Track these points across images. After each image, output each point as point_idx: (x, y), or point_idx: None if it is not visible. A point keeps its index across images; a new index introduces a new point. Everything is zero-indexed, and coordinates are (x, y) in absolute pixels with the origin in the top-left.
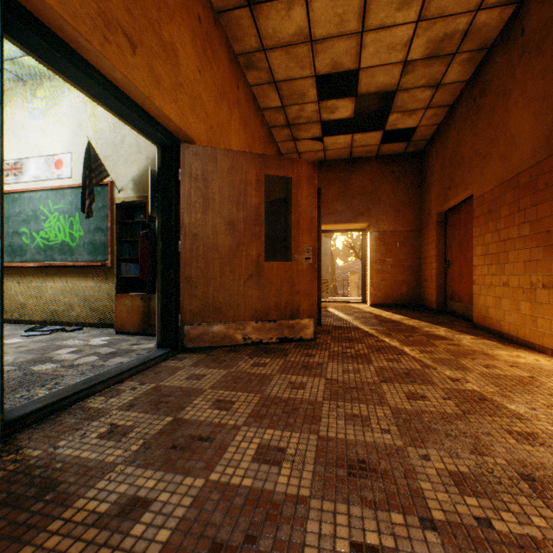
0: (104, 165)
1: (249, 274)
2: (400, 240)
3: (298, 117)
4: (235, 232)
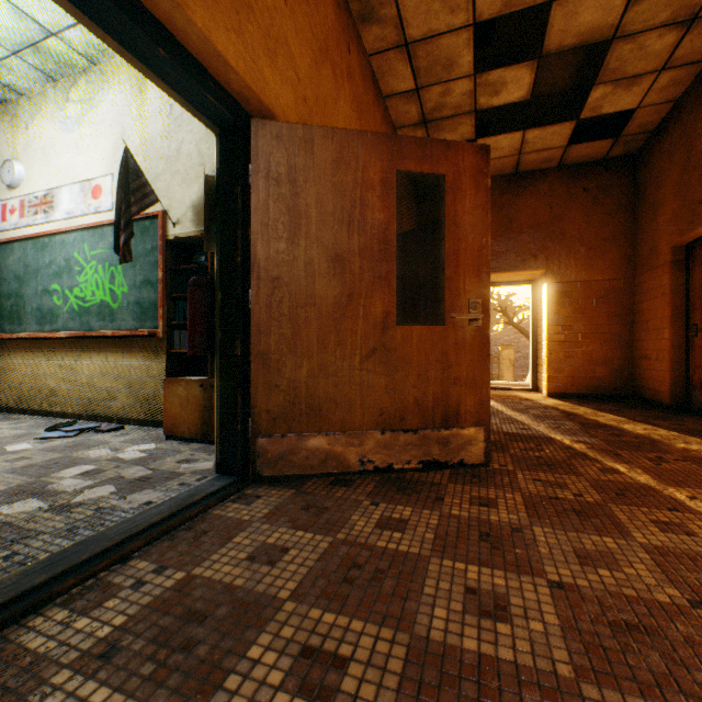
0: (150, 185)
1: (369, 347)
2: (598, 295)
3: (440, 107)
4: (345, 274)
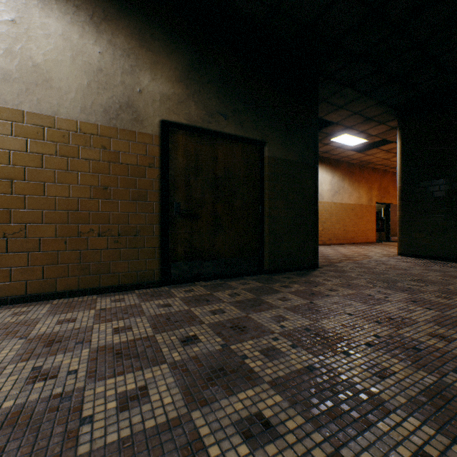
0: None
1: None
2: None
3: None
4: None
